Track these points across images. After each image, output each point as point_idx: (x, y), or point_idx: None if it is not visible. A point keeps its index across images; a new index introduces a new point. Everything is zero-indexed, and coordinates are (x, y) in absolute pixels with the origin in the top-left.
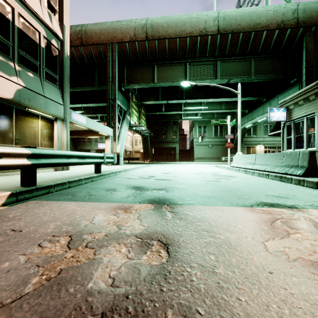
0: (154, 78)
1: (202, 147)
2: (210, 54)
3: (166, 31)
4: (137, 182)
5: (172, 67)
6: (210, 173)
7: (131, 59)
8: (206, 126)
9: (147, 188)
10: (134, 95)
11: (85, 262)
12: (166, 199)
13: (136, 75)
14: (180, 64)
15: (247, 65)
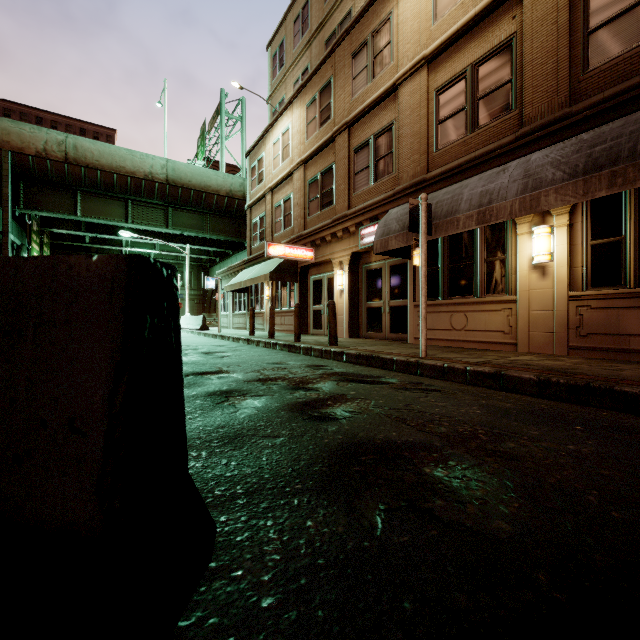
0: (77, 209)
1: None
2: (160, 200)
3: (98, 160)
4: None
5: (107, 200)
6: None
7: (37, 176)
8: None
9: None
10: (35, 221)
11: None
12: None
13: (44, 198)
14: (118, 200)
15: (203, 219)
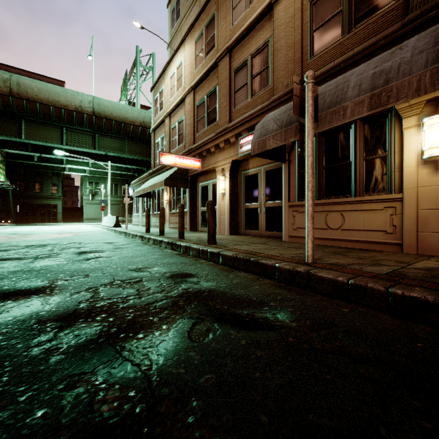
0: (21, 133)
1: (95, 206)
2: (88, 128)
3: (37, 95)
4: (10, 233)
5: (46, 127)
6: (72, 229)
7: None
8: (100, 183)
9: (19, 233)
10: None
11: (9, 237)
12: (29, 234)
13: None
14: (55, 127)
15: (122, 143)
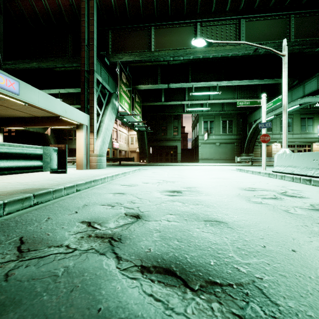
0: (150, 45)
1: (209, 146)
2: (233, 7)
3: None
4: None
5: (176, 29)
6: (277, 193)
7: (118, 15)
8: (213, 121)
9: None
10: (124, 74)
11: None
12: None
13: (125, 42)
14: (187, 25)
15: (284, 24)
